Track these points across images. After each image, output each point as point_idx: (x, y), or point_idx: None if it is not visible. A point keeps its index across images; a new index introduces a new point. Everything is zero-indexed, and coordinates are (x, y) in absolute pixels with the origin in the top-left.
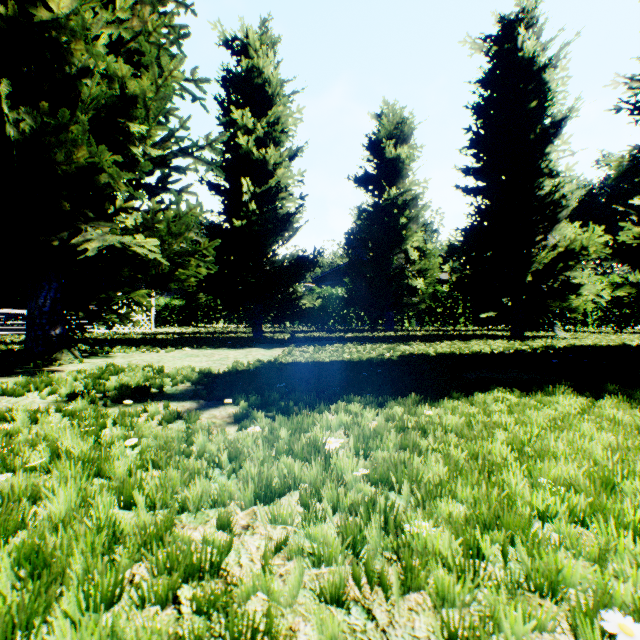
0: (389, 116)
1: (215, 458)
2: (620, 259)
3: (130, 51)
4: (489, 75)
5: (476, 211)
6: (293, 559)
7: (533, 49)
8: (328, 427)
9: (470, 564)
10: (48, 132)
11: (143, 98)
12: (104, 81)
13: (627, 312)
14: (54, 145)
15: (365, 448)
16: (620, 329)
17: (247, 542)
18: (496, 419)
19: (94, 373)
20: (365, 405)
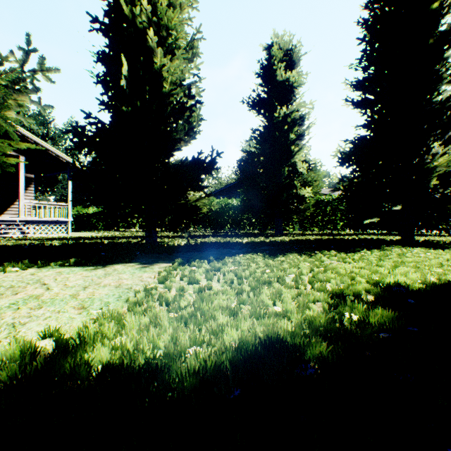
0: (279, 46)
1: None
2: None
3: None
4: None
5: (368, 120)
6: None
7: None
8: None
9: None
10: None
11: None
12: None
13: None
14: None
15: None
16: None
17: None
18: None
19: None
20: None
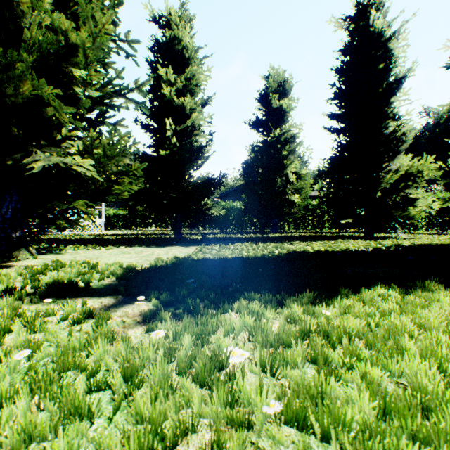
0: (274, 77)
1: (106, 379)
2: None
3: (75, 14)
4: (348, 45)
5: (339, 145)
6: None
7: (381, 25)
8: (232, 329)
9: None
10: None
11: (82, 47)
12: (51, 34)
13: (447, 219)
14: (4, 80)
15: (272, 363)
16: (442, 231)
17: None
18: (393, 321)
19: (35, 269)
20: (265, 303)
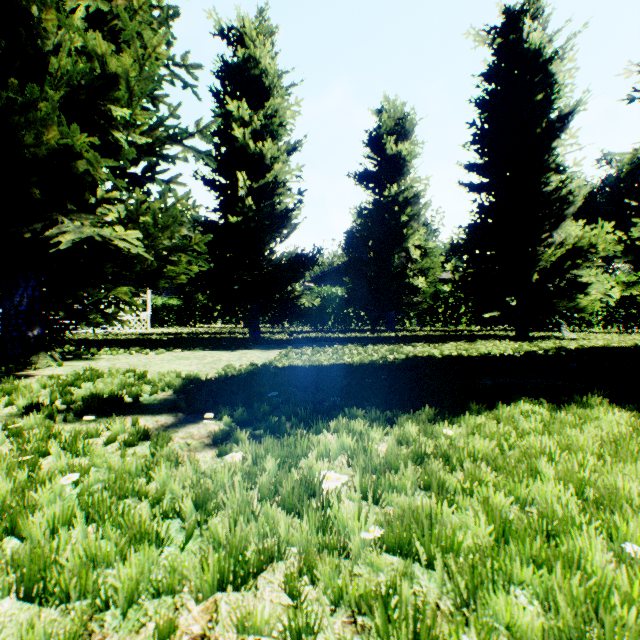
0: (390, 112)
1: (175, 505)
2: (634, 256)
3: (114, 31)
4: (493, 68)
5: (480, 208)
6: None
7: (539, 40)
8: (327, 452)
9: None
10: (16, 111)
11: (125, 78)
12: (83, 59)
13: (633, 312)
14: (22, 125)
15: (375, 488)
16: (626, 329)
17: None
18: (533, 442)
19: (64, 380)
20: (371, 422)
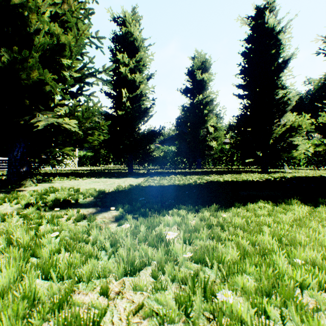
0: (198, 58)
1: (102, 245)
2: (319, 131)
3: (63, 21)
4: (250, 36)
5: (243, 107)
6: (146, 318)
7: (273, 23)
8: (168, 224)
9: (260, 322)
10: (17, 62)
11: (69, 45)
12: (48, 36)
13: (321, 159)
14: (20, 69)
15: (189, 238)
16: (317, 168)
17: (118, 304)
18: (262, 219)
19: (41, 192)
20: (188, 211)
